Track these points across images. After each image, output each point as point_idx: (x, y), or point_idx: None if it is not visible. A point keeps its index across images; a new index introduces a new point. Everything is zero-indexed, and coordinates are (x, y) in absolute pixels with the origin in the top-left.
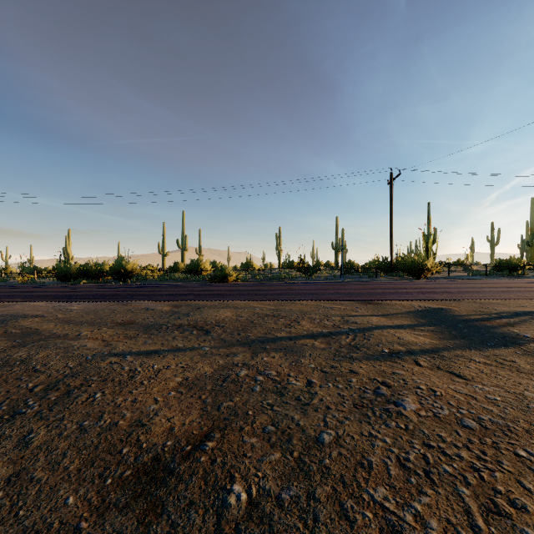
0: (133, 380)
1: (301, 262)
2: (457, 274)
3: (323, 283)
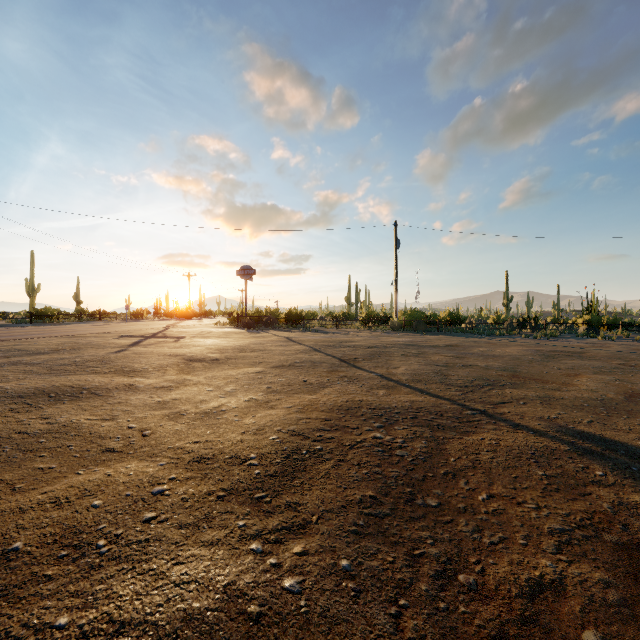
0: (159, 350)
1: None
2: None
3: None
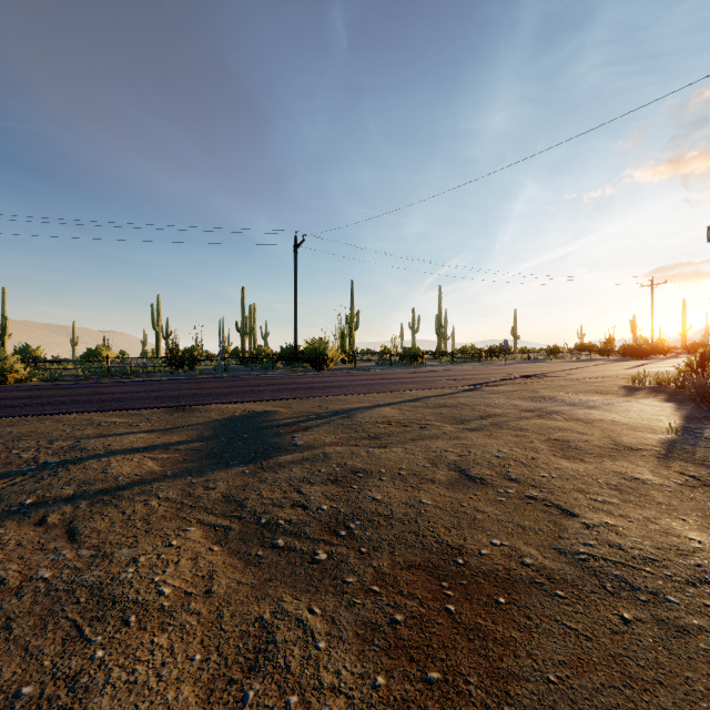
0: None
1: (190, 348)
2: (369, 363)
3: (181, 380)
